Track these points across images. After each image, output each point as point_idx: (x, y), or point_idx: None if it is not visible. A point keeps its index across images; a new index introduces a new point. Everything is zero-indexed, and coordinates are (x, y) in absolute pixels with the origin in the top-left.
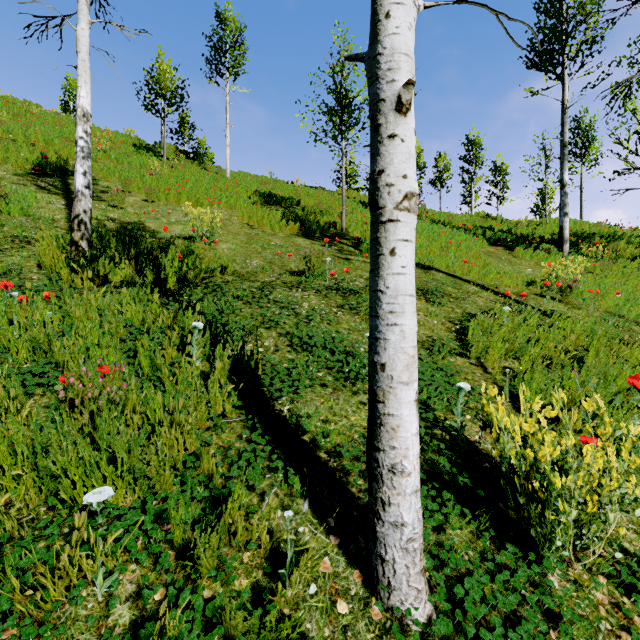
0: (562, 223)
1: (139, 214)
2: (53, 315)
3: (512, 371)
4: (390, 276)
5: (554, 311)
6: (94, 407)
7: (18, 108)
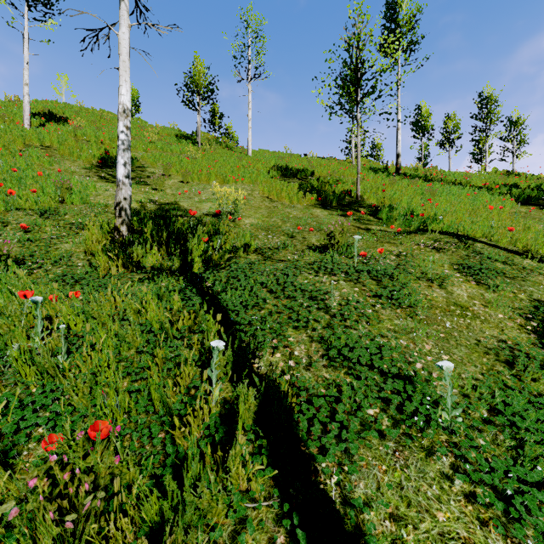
0: None
1: (175, 195)
2: (76, 318)
3: None
4: None
5: None
6: None
7: (95, 116)
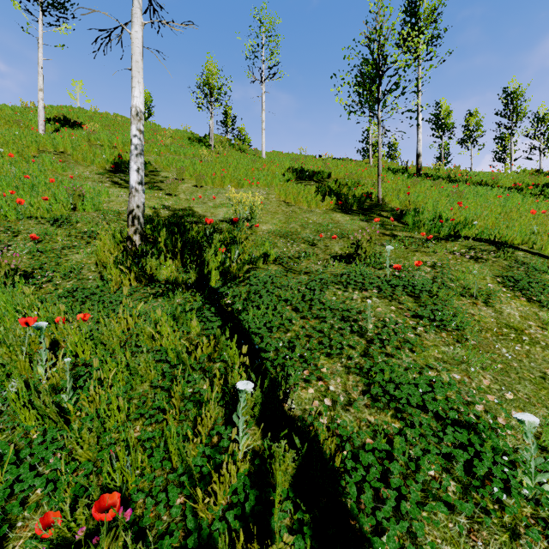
0: None
1: (189, 200)
2: (84, 344)
3: None
4: None
5: None
6: None
7: (109, 120)
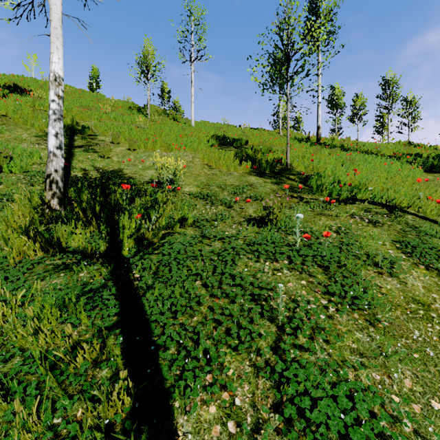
0: None
1: (121, 162)
2: None
3: None
4: None
5: None
6: None
7: None
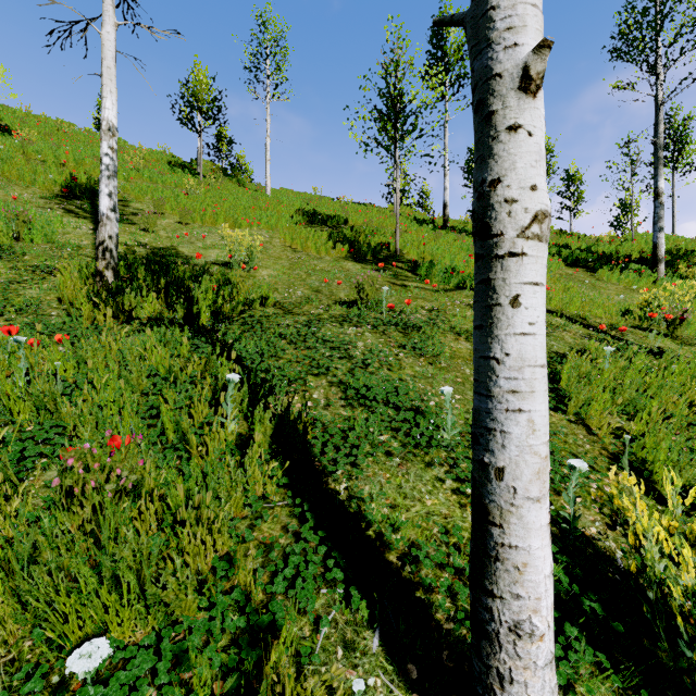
0: (656, 239)
1: (172, 238)
2: (66, 363)
3: (625, 432)
4: (511, 337)
5: (660, 348)
6: (96, 504)
7: (50, 127)
